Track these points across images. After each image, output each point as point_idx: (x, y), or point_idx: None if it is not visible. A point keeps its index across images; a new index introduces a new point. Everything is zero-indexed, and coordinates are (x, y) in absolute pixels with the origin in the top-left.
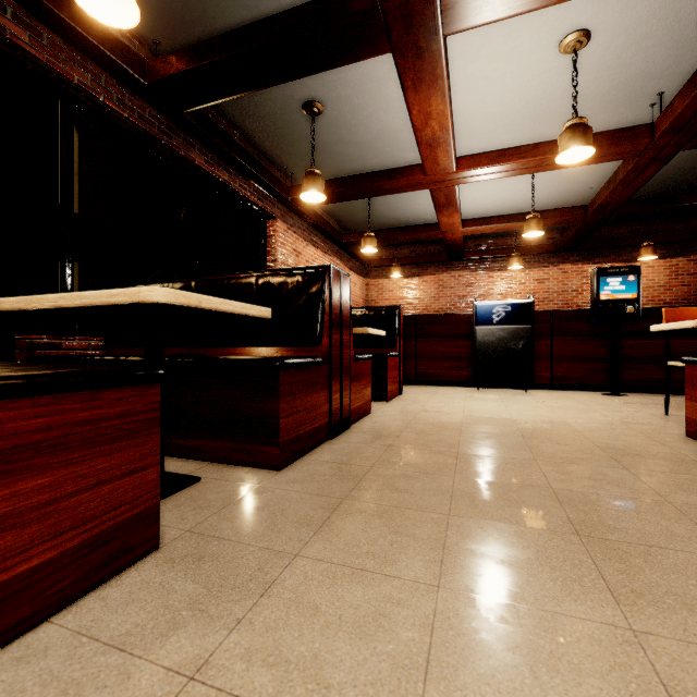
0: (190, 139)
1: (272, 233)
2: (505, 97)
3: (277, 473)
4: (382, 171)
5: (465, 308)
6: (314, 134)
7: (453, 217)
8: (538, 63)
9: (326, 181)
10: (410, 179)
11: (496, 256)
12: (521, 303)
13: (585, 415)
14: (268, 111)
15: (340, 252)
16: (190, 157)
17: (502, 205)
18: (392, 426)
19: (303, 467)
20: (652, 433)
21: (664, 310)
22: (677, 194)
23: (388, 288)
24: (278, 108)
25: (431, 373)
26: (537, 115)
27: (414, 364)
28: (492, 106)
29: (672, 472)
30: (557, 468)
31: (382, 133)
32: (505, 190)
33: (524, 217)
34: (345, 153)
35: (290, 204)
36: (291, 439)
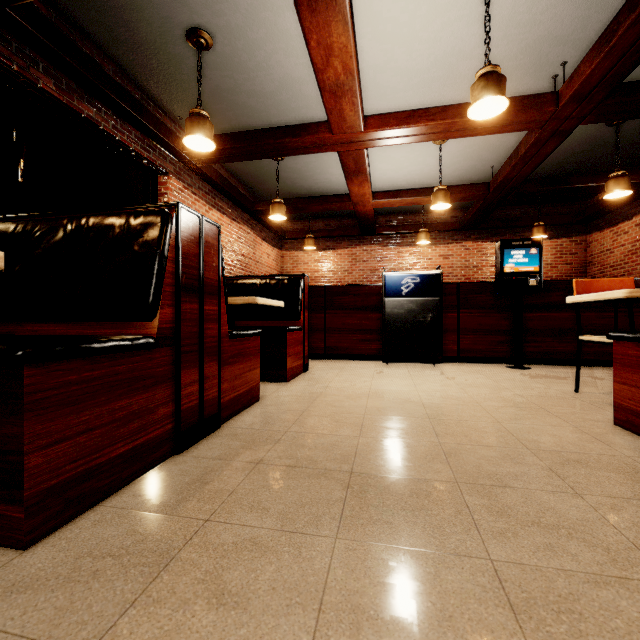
0: (28, 53)
1: (164, 191)
2: (414, 49)
3: (14, 556)
4: (286, 127)
5: (377, 282)
6: (200, 69)
7: (363, 186)
8: (449, 8)
9: (224, 135)
10: (315, 137)
11: (405, 232)
12: (429, 274)
13: (498, 395)
14: (144, 37)
15: (251, 220)
16: (28, 75)
17: (411, 180)
18: (277, 422)
19: (81, 533)
20: (577, 421)
21: (575, 281)
22: (568, 176)
23: (303, 260)
24: (156, 34)
25: (341, 346)
26: (446, 77)
27: (323, 337)
28: (401, 59)
29: (638, 497)
30: (488, 501)
31: (285, 83)
32: (414, 163)
33: (431, 191)
34: (246, 105)
35: (185, 159)
36: (67, 480)
